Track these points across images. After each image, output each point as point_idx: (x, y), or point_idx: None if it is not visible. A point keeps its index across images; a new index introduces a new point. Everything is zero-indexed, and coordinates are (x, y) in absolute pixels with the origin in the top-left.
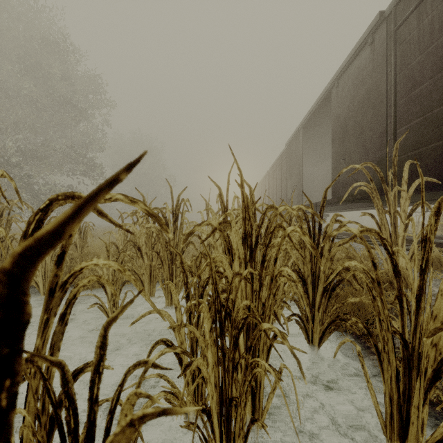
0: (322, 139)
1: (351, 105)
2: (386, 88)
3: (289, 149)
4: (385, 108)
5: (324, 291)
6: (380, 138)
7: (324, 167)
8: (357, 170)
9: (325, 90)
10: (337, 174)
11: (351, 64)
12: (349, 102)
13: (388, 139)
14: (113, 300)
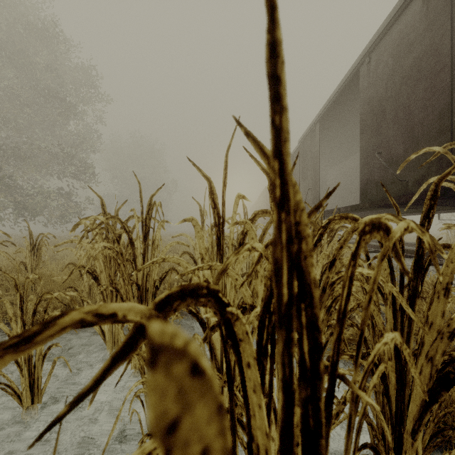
0: (339, 136)
1: (391, 82)
2: (451, 48)
3: (303, 147)
4: (449, 76)
5: (430, 400)
6: (439, 120)
7: (339, 169)
8: (436, 156)
9: (352, 69)
10: (368, 173)
11: (391, 29)
12: (386, 79)
13: (454, 119)
14: (32, 375)
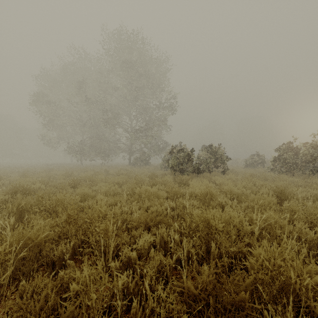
0: None
1: None
2: None
3: None
4: None
5: None
6: None
7: None
8: None
9: None
10: None
11: None
12: None
13: None
14: None
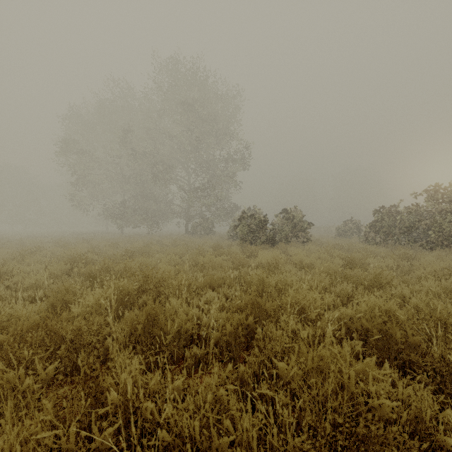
0: None
1: None
2: None
3: None
4: None
5: None
6: None
7: None
8: None
9: None
10: None
11: None
12: None
13: None
14: None
